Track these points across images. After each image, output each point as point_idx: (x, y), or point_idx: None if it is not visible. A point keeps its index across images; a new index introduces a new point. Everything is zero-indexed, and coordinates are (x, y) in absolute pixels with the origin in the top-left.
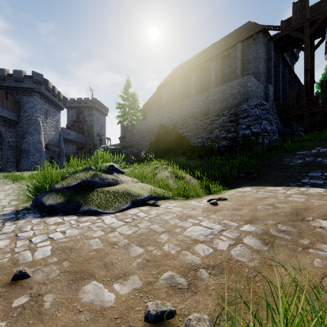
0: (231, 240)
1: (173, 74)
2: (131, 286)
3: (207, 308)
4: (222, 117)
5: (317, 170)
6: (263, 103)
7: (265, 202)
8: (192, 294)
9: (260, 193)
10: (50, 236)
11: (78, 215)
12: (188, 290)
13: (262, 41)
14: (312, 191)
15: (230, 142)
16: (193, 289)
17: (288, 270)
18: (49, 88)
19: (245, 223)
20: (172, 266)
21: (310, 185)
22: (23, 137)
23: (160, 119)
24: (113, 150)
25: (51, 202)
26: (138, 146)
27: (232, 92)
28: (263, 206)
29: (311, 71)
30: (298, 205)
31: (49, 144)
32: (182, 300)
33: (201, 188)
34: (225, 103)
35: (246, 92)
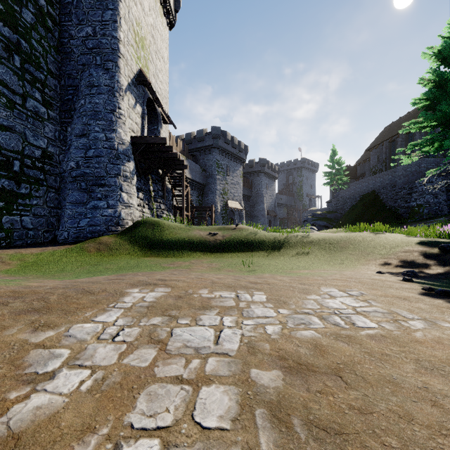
0: None
1: (382, 136)
2: None
3: None
4: (403, 190)
5: None
6: (431, 181)
7: None
8: None
9: None
10: None
11: None
12: None
13: None
14: None
15: (406, 210)
16: None
17: None
18: (269, 166)
19: None
20: None
21: None
22: (253, 207)
23: (359, 188)
24: (319, 215)
25: None
26: (341, 211)
27: (411, 170)
28: None
29: None
30: None
31: (268, 210)
32: None
33: None
34: (406, 179)
35: (420, 171)
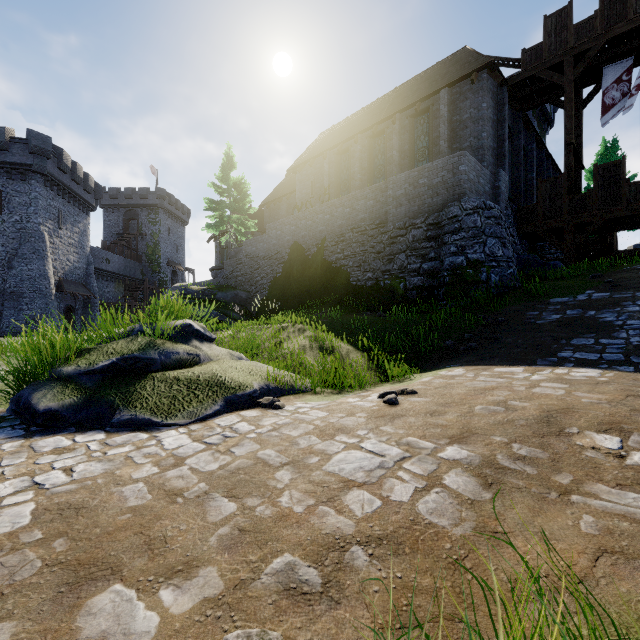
0: (419, 481)
1: (320, 144)
2: (198, 594)
3: (359, 639)
4: (411, 230)
5: (586, 334)
6: (489, 206)
7: (490, 397)
8: (330, 605)
9: (482, 380)
10: (38, 481)
11: (110, 430)
12: (323, 598)
13: (487, 86)
14: (579, 375)
15: (428, 279)
16: (334, 595)
17: (531, 542)
18: (65, 165)
19: (449, 442)
20: (293, 542)
21: (575, 362)
22: (7, 266)
23: (292, 233)
24: (198, 294)
25: (51, 404)
26: (248, 286)
27: (432, 183)
28: (486, 406)
29: (578, 147)
30: (551, 404)
31: (64, 280)
32: (308, 620)
33: (368, 370)
34: (417, 204)
35: (457, 182)
